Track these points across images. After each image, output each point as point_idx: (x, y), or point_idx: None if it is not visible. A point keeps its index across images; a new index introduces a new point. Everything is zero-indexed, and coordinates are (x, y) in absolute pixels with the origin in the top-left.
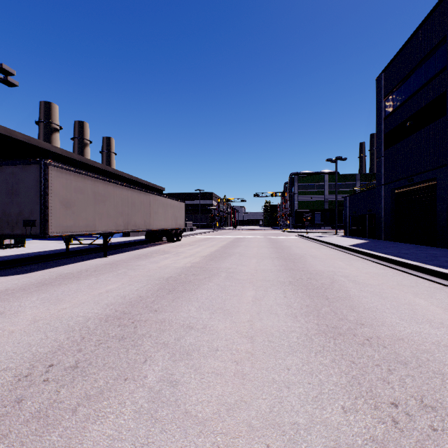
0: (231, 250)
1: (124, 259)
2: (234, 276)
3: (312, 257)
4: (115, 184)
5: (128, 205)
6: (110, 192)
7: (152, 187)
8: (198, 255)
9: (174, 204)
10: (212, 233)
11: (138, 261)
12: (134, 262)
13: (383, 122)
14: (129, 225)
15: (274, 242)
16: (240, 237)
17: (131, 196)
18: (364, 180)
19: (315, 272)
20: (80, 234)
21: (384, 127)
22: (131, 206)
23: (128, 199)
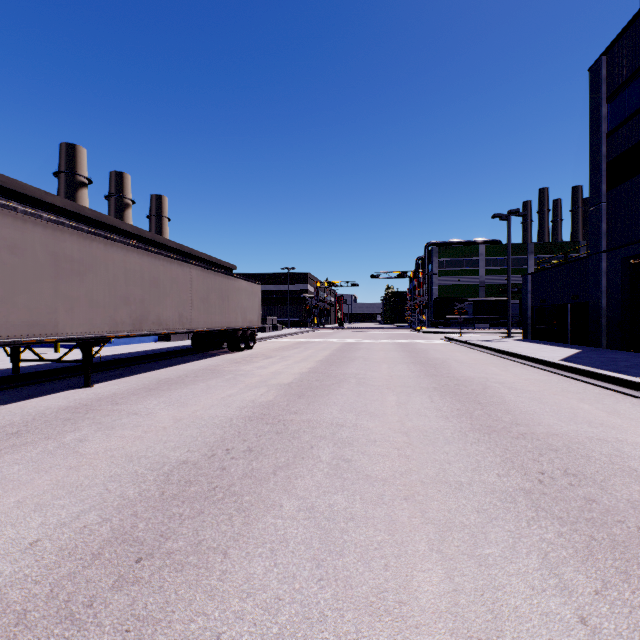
0: (339, 368)
1: (121, 392)
2: (354, 459)
3: (509, 390)
4: (111, 241)
5: (142, 284)
6: (96, 256)
7: (216, 264)
8: (275, 383)
9: (241, 286)
10: (307, 334)
11: (143, 399)
12: (132, 401)
13: (605, 141)
14: (144, 323)
15: (411, 351)
16: (352, 342)
17: (150, 267)
18: (540, 253)
19: (561, 444)
20: (11, 342)
21: (607, 151)
22: (149, 287)
23: (142, 272)
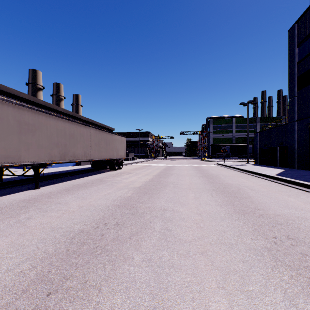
0: (164, 179)
1: (53, 192)
2: (173, 229)
3: (251, 190)
4: (49, 114)
5: (65, 136)
6: (41, 122)
7: (104, 127)
8: (132, 186)
9: (115, 138)
10: (148, 162)
11: (64, 195)
12: (58, 196)
13: (297, 66)
14: (66, 156)
15: (200, 170)
16: (171, 165)
17: (69, 128)
18: (262, 122)
19: (282, 220)
20: None
21: (297, 71)
22: (68, 138)
23: (65, 130)
